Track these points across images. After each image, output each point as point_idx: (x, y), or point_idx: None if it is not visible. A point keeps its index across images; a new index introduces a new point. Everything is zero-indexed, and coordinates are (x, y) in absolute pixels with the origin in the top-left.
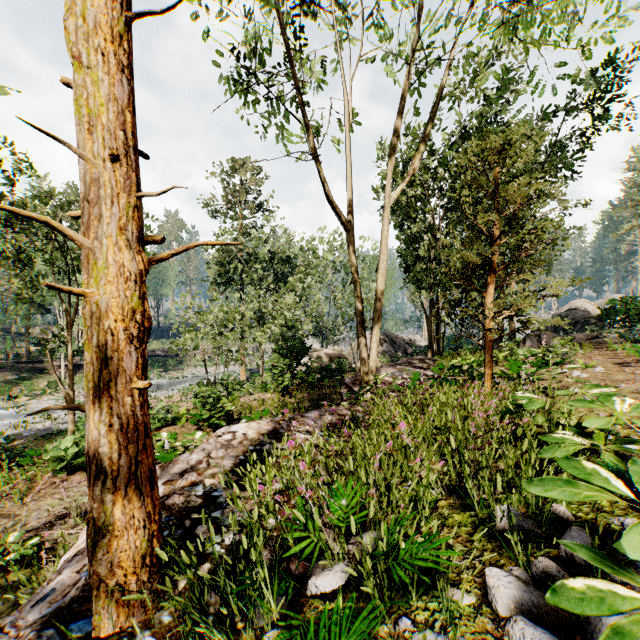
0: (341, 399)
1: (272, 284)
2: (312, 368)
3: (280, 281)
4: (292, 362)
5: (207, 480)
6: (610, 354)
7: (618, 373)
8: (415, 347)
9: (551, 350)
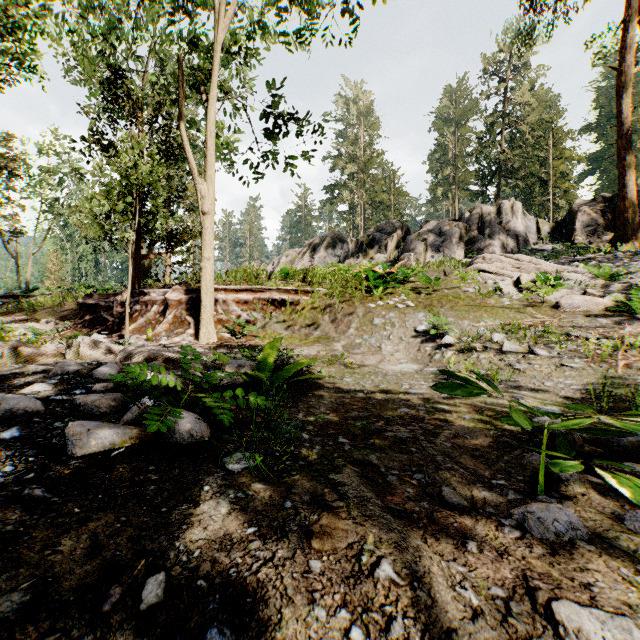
0: None
1: None
2: None
3: None
4: None
5: None
6: None
7: None
8: None
9: None
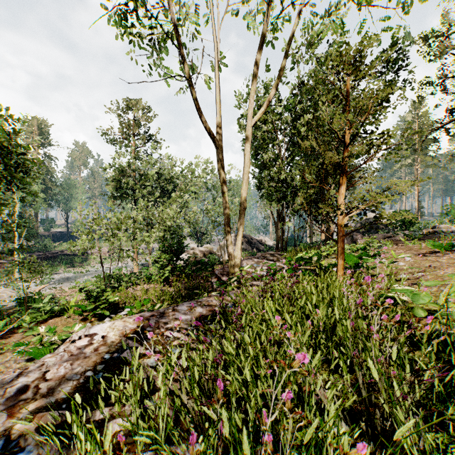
0: (212, 287)
1: (159, 198)
2: (189, 262)
3: (165, 196)
4: (172, 258)
5: (18, 427)
6: (406, 248)
7: (425, 261)
8: (266, 245)
9: (370, 245)
